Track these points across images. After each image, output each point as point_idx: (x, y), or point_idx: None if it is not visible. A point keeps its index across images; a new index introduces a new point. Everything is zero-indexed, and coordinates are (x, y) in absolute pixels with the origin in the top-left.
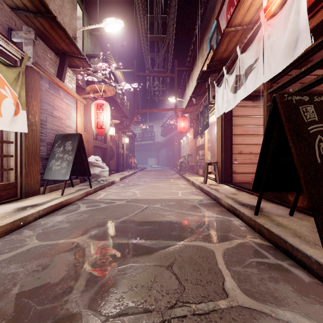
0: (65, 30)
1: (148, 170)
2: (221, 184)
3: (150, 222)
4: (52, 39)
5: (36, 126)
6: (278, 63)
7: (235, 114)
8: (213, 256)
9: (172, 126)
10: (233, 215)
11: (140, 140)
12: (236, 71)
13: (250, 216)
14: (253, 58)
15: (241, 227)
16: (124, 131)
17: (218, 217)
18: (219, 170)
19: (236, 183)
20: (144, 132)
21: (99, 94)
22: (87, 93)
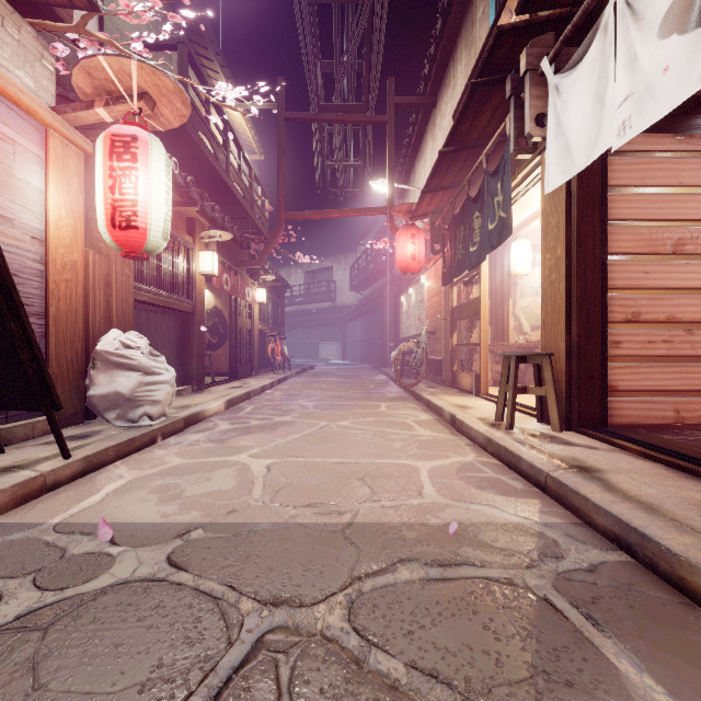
0: None
1: (319, 372)
2: (570, 433)
3: None
4: None
5: None
6: None
7: (615, 182)
8: None
9: (378, 265)
10: None
11: (301, 301)
12: None
13: None
14: None
15: None
16: (254, 271)
17: None
18: (555, 382)
19: (627, 431)
20: (312, 282)
21: (128, 110)
22: (83, 105)
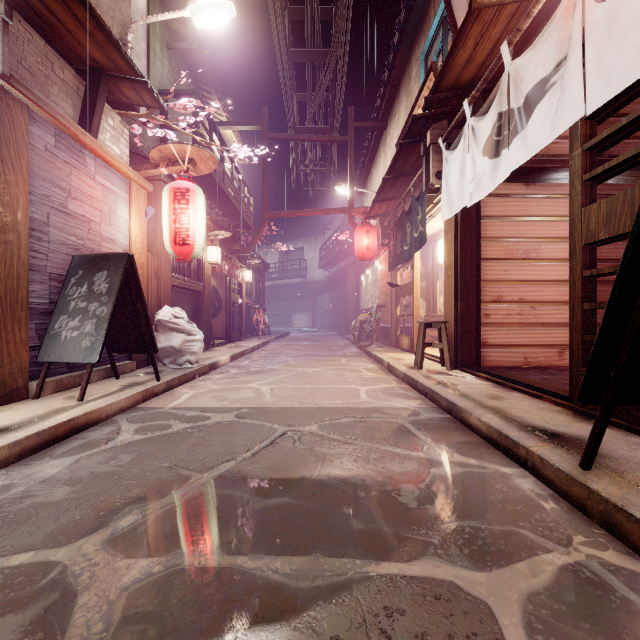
0: (90, 5)
1: (293, 337)
2: (456, 371)
3: (290, 481)
4: (63, 32)
5: (16, 233)
6: (636, 55)
7: (486, 214)
8: (497, 638)
9: (342, 248)
10: (508, 459)
11: (277, 277)
12: (499, 103)
13: (567, 470)
14: (549, 61)
15: (542, 501)
16: (242, 256)
17: (470, 466)
18: (450, 340)
19: (491, 370)
20: (286, 261)
21: (180, 168)
22: (152, 166)
